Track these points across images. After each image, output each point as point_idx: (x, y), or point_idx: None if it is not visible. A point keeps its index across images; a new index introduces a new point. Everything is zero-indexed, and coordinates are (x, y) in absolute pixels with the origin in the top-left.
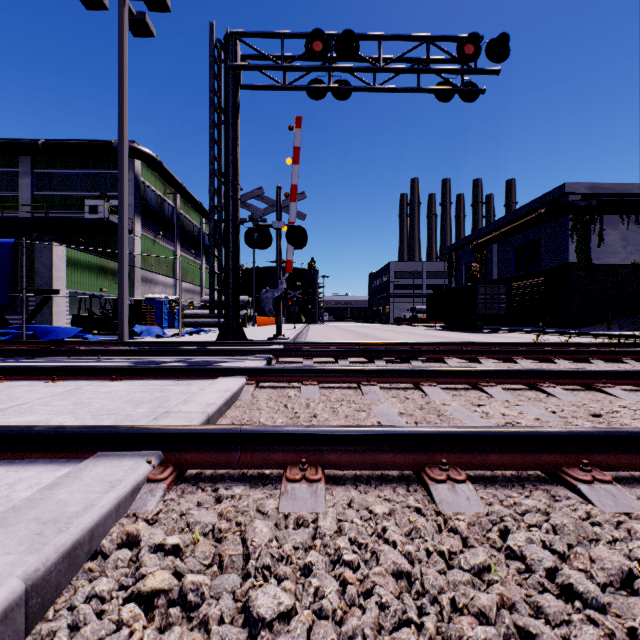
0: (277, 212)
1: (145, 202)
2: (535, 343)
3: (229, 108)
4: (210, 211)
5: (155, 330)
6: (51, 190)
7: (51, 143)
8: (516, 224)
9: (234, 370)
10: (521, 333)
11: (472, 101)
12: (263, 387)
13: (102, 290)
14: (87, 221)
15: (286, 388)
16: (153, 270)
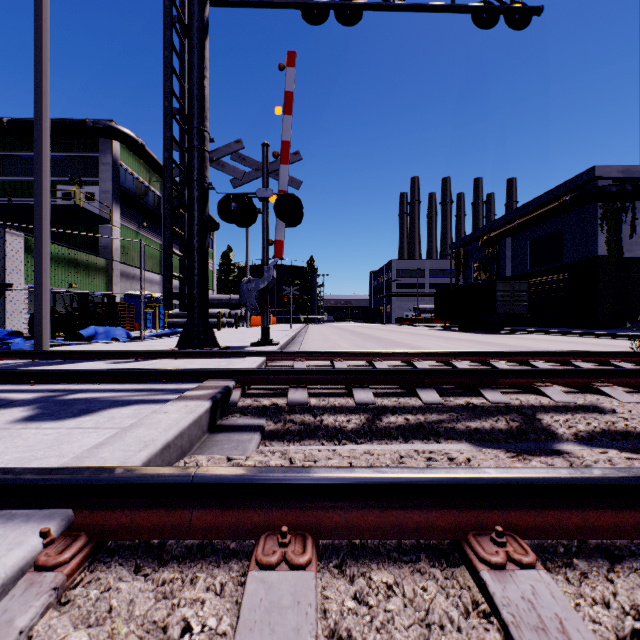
0: (263, 177)
1: (126, 189)
2: (632, 353)
3: (193, 24)
4: (165, 166)
5: (116, 332)
6: (20, 175)
7: (17, 121)
8: (535, 214)
9: (26, 487)
10: (547, 334)
11: (522, 28)
12: (117, 556)
13: (71, 286)
14: (55, 208)
15: (196, 565)
16: (136, 265)
